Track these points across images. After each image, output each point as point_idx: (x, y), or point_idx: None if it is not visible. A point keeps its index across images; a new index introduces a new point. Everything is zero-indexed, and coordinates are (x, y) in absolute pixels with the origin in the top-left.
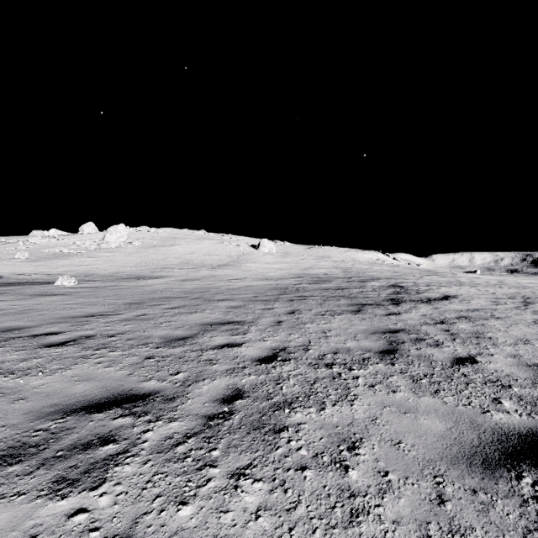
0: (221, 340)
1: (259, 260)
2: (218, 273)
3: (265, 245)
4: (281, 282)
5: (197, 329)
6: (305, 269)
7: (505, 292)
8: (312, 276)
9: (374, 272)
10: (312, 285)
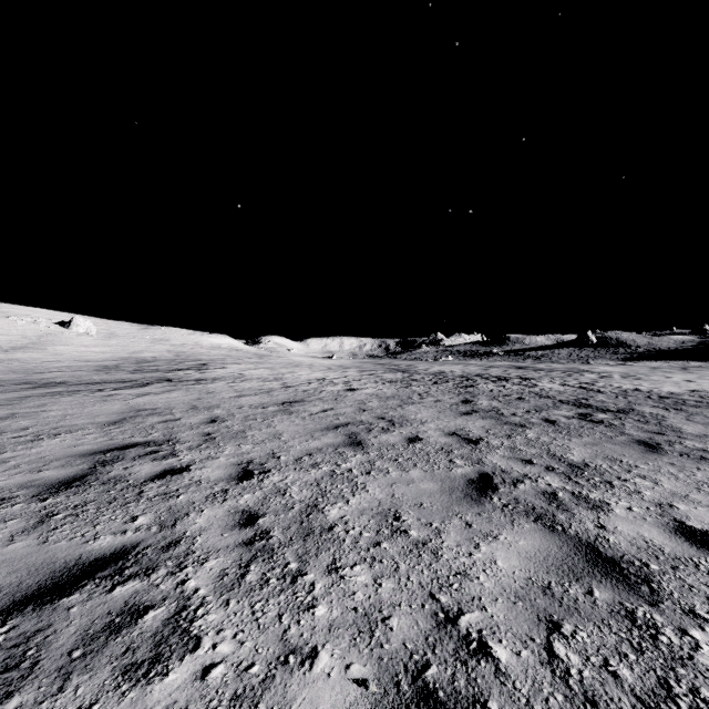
0: (69, 379)
1: (72, 342)
2: (20, 357)
3: (80, 324)
4: (102, 363)
5: (51, 378)
6: (134, 353)
7: (268, 366)
8: (138, 359)
9: (206, 356)
10: (132, 364)
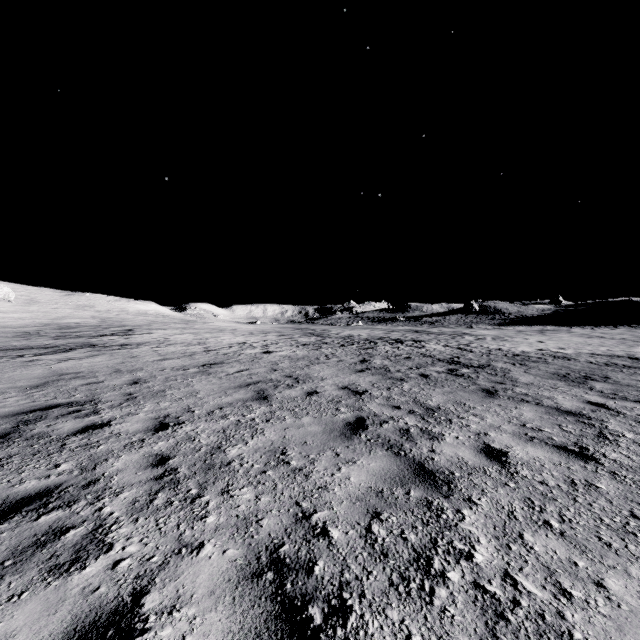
0: None
1: None
2: None
3: None
4: (22, 329)
5: None
6: (56, 319)
7: (194, 331)
8: (61, 324)
9: (132, 322)
10: (55, 330)
